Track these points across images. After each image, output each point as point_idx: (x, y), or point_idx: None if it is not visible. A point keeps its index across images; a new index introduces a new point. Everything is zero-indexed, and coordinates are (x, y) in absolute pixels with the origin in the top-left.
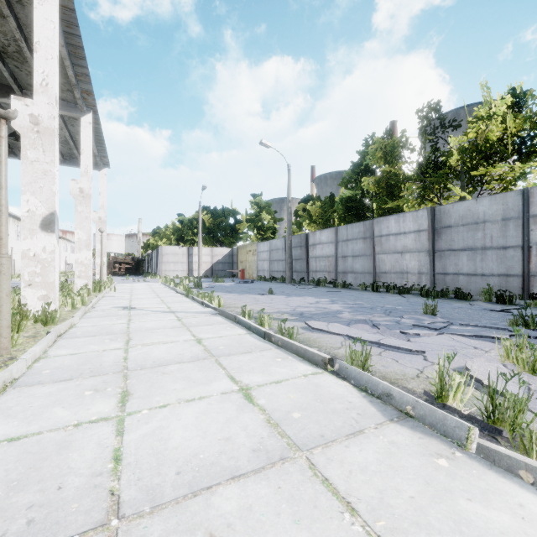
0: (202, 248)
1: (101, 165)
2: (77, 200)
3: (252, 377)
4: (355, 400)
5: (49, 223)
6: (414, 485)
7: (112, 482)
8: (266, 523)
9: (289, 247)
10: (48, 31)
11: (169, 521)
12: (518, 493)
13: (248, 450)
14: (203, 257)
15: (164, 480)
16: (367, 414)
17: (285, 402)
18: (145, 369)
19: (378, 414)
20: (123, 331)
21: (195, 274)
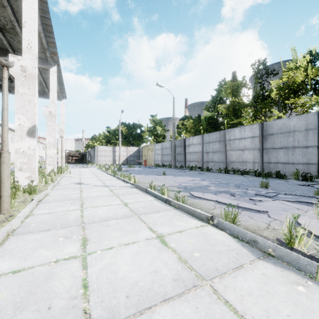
0: (121, 147)
1: (61, 97)
2: (48, 118)
3: (163, 228)
4: (232, 244)
5: (32, 132)
6: (287, 306)
7: (84, 304)
8: None
9: (173, 146)
10: (31, 15)
11: None
12: None
13: (171, 280)
14: (121, 152)
15: (118, 302)
16: (242, 254)
17: (188, 245)
18: (95, 223)
19: (249, 253)
20: (78, 198)
21: (117, 163)
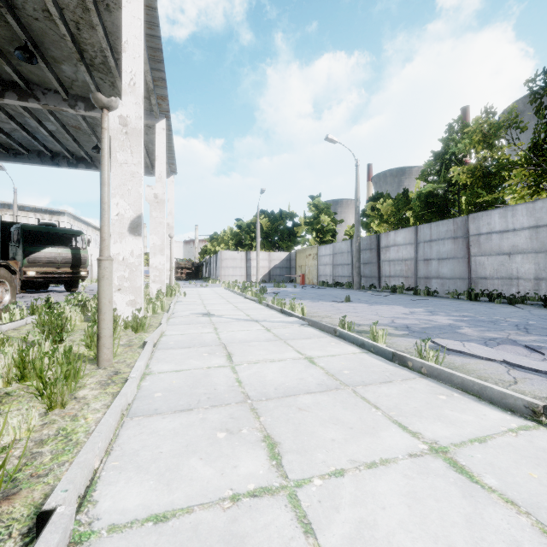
0: (260, 253)
1: (170, 173)
2: (152, 205)
3: (429, 426)
4: None
5: (136, 226)
6: None
7: None
8: None
9: (357, 249)
10: (135, 29)
11: None
12: None
13: None
14: (261, 261)
15: None
16: None
17: (535, 487)
18: (272, 400)
19: None
20: (217, 343)
21: (253, 279)
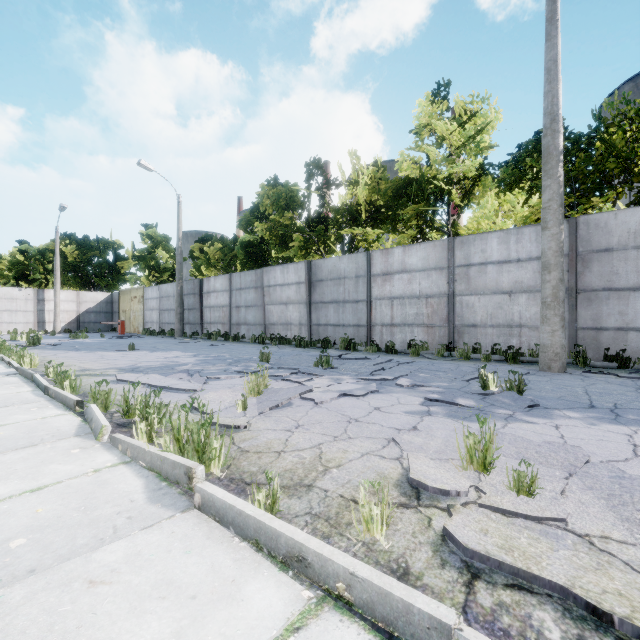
0: (62, 292)
1: None
2: None
3: None
4: (66, 428)
5: None
6: (29, 464)
7: None
8: None
9: (179, 294)
10: None
11: None
12: (103, 456)
13: None
14: (63, 303)
15: None
16: (60, 435)
17: None
18: None
19: (73, 433)
20: None
21: (50, 328)
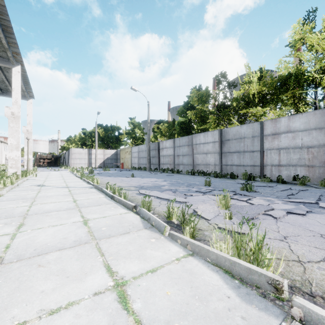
0: (98, 150)
1: (28, 97)
2: (10, 119)
3: (93, 215)
4: (136, 222)
5: None
6: (134, 247)
7: (2, 254)
8: (64, 261)
9: (148, 149)
10: None
11: (23, 263)
12: (172, 247)
13: (72, 241)
14: (98, 155)
15: (27, 252)
16: (136, 227)
17: (102, 224)
18: (37, 214)
19: (142, 226)
20: (32, 197)
21: (93, 166)
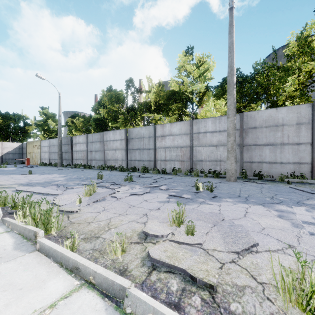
0: None
1: None
2: None
3: None
4: None
5: None
6: None
7: None
8: None
9: (59, 144)
10: None
11: None
12: None
13: None
14: None
15: None
16: None
17: None
18: None
19: None
20: None
21: None
